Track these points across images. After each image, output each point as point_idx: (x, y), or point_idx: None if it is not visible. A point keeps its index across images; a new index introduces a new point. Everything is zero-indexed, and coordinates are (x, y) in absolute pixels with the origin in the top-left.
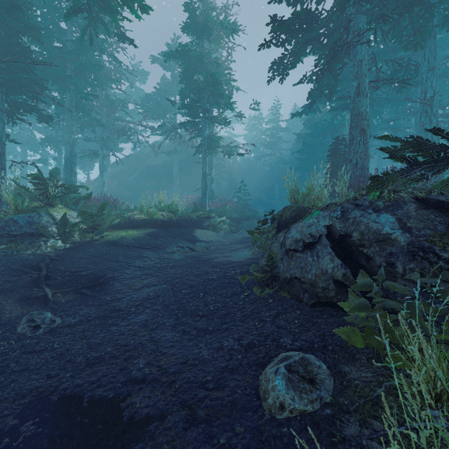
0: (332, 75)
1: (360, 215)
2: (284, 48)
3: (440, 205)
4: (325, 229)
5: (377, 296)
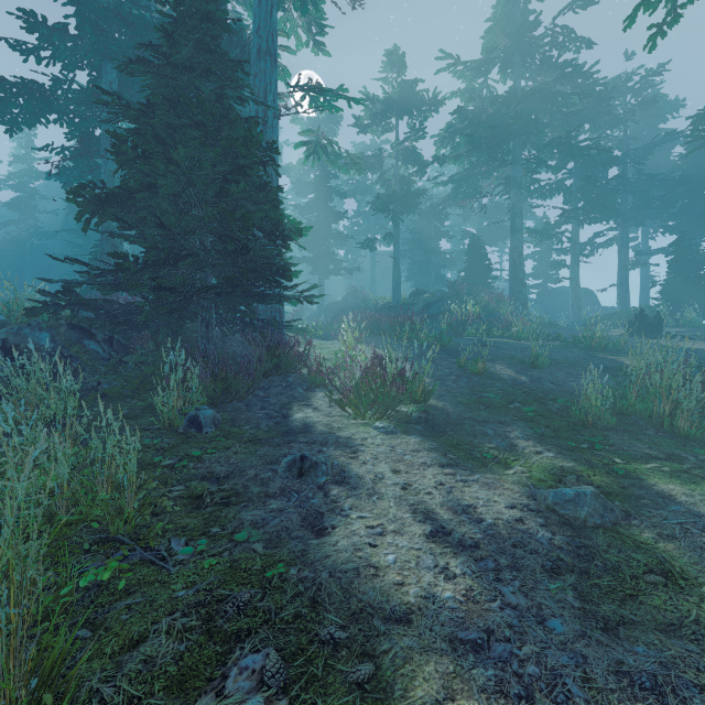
0: (90, 164)
1: (29, 332)
2: (4, 106)
3: (83, 328)
4: (2, 342)
5: (4, 373)
